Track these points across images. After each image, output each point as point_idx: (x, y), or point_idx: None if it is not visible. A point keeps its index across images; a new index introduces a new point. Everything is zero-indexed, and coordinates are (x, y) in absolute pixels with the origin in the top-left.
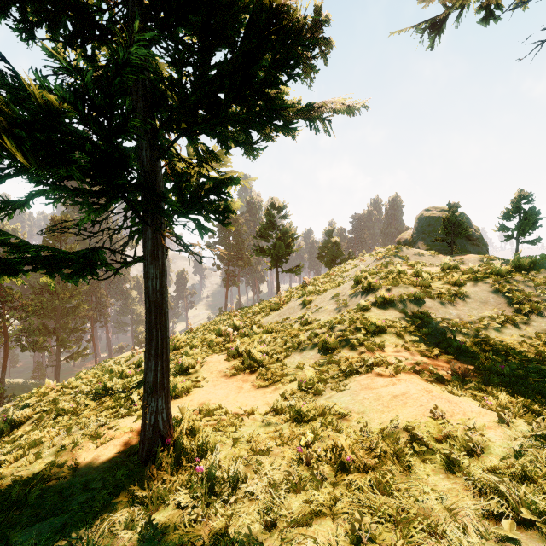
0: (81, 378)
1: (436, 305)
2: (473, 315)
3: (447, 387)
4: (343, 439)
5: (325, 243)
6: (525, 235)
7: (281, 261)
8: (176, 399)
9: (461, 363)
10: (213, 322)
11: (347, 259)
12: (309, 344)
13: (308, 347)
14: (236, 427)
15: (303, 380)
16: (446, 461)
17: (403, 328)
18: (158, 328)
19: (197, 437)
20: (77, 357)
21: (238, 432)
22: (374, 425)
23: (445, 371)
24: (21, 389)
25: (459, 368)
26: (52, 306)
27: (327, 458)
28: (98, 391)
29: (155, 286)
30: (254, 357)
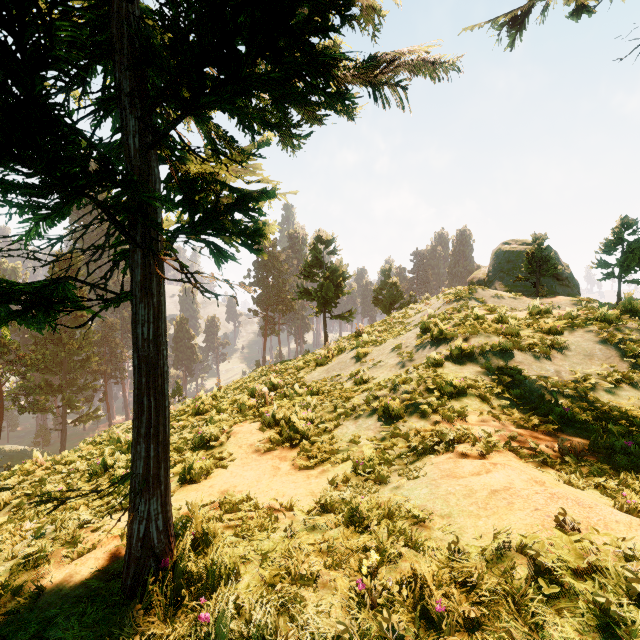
0: (81, 449)
1: (528, 360)
2: (577, 372)
3: (561, 475)
4: (427, 570)
5: (382, 284)
6: (629, 272)
7: (330, 305)
8: (191, 484)
9: (568, 437)
10: (247, 380)
11: (408, 303)
12: (366, 409)
13: (365, 414)
14: (268, 533)
15: (359, 460)
16: (600, 618)
17: (488, 389)
18: (151, 396)
19: (209, 552)
20: (87, 420)
21: (270, 540)
22: (467, 538)
23: (552, 449)
24: (20, 458)
25: (568, 445)
26: (57, 359)
27: (402, 599)
28: (95, 469)
29: (147, 334)
30: (295, 427)
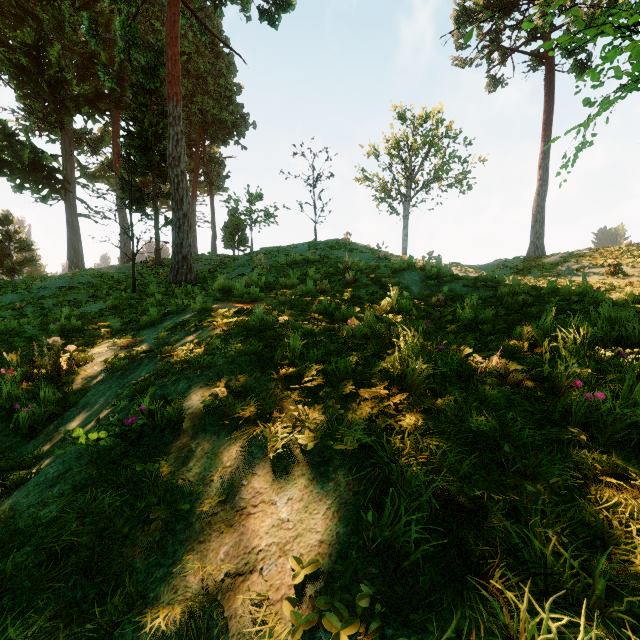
0: None
1: None
2: None
3: None
4: None
5: None
6: None
7: None
8: None
9: None
10: None
11: None
12: None
13: None
14: None
15: None
16: None
17: None
18: None
19: None
20: None
21: None
22: None
23: None
24: None
25: None
26: None
27: None
28: None
29: None
30: None
